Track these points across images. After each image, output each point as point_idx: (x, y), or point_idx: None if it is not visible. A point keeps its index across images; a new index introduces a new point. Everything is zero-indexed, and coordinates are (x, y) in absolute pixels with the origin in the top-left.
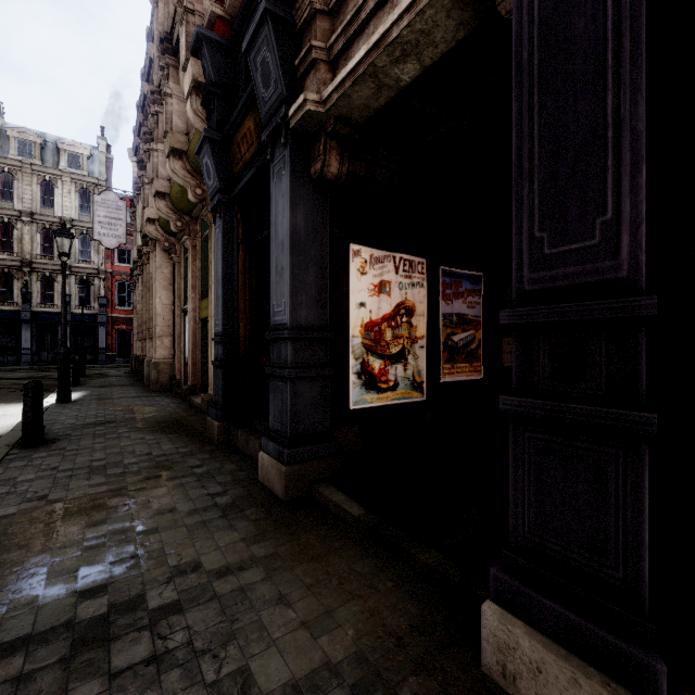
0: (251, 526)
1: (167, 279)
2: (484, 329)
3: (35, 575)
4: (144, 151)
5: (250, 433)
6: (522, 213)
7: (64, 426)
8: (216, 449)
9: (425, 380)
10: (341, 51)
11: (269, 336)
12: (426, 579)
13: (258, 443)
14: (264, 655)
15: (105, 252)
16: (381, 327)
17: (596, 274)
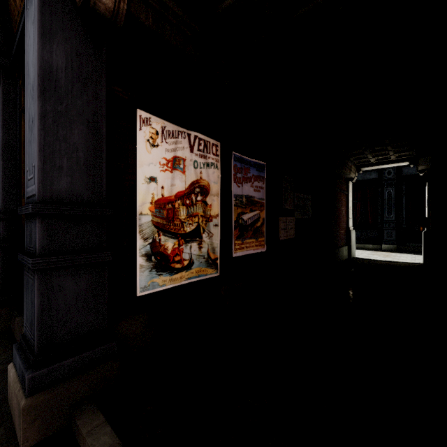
0: None
1: None
2: (267, 210)
3: None
4: None
5: None
6: None
7: None
8: None
9: (219, 256)
10: None
11: (20, 211)
12: None
13: None
14: None
15: None
16: (175, 205)
17: None
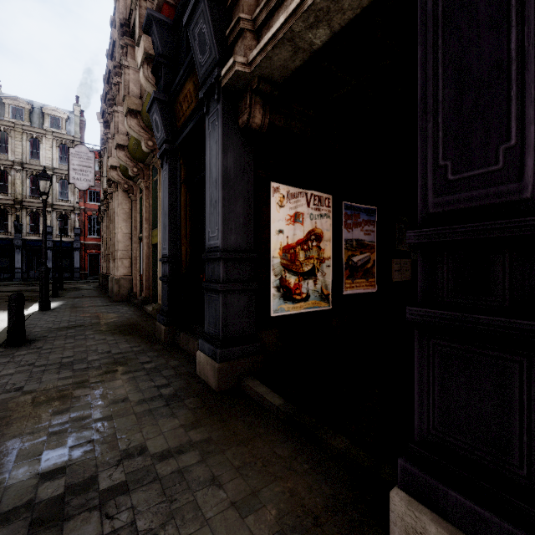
0: (189, 413)
1: (126, 213)
2: (378, 252)
3: (5, 458)
4: (109, 113)
5: (190, 335)
6: (427, 144)
7: (43, 329)
8: (163, 348)
9: (331, 293)
10: (264, 22)
11: (205, 256)
12: (336, 461)
13: (197, 343)
14: (198, 534)
15: (79, 193)
16: (296, 250)
17: (500, 196)
